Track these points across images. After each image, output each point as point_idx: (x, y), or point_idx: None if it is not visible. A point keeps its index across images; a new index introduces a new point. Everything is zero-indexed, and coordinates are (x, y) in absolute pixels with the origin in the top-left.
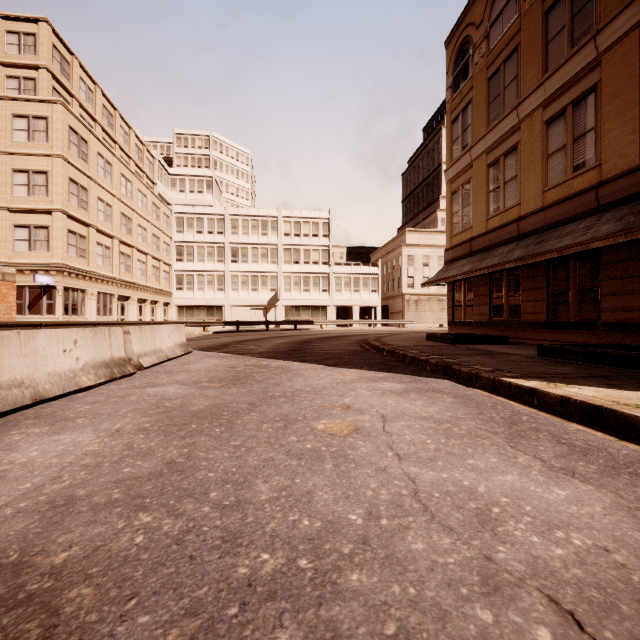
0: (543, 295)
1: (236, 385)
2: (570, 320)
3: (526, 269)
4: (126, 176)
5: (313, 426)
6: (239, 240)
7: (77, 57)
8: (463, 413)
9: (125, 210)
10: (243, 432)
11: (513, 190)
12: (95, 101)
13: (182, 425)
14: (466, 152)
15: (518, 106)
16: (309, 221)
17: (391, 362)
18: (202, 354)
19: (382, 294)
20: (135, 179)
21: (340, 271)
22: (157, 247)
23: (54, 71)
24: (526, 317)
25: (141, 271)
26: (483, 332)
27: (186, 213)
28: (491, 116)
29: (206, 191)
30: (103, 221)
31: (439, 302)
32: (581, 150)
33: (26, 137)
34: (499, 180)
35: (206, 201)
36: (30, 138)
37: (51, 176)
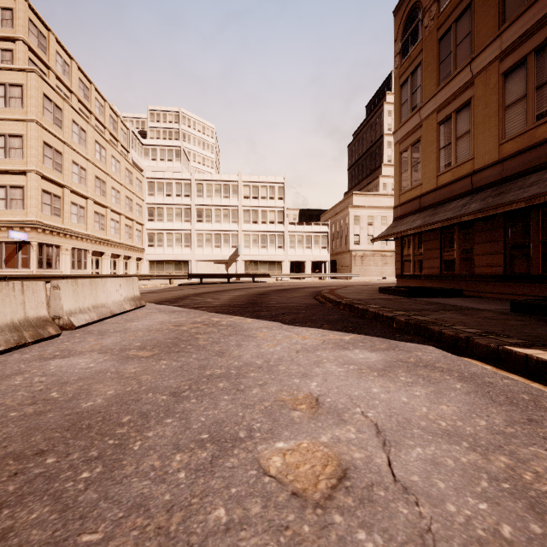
0: (500, 248)
1: (170, 354)
2: (531, 273)
3: (480, 222)
4: (100, 143)
5: (262, 462)
6: (204, 202)
7: (53, 32)
8: (503, 420)
9: (99, 174)
10: (128, 484)
11: (466, 145)
12: (71, 74)
13: (31, 456)
14: (415, 113)
15: (472, 61)
16: (266, 185)
17: (352, 318)
18: (155, 308)
19: (331, 250)
20: (109, 146)
21: (294, 230)
22: (130, 208)
23: (30, 43)
24: (480, 270)
25: (115, 229)
26: (433, 285)
27: (157, 178)
28: (442, 75)
29: (175, 159)
30: (77, 183)
31: (382, 257)
32: (545, 98)
33: (2, 103)
34: (450, 137)
35: (175, 168)
36: (6, 104)
37: (26, 139)
